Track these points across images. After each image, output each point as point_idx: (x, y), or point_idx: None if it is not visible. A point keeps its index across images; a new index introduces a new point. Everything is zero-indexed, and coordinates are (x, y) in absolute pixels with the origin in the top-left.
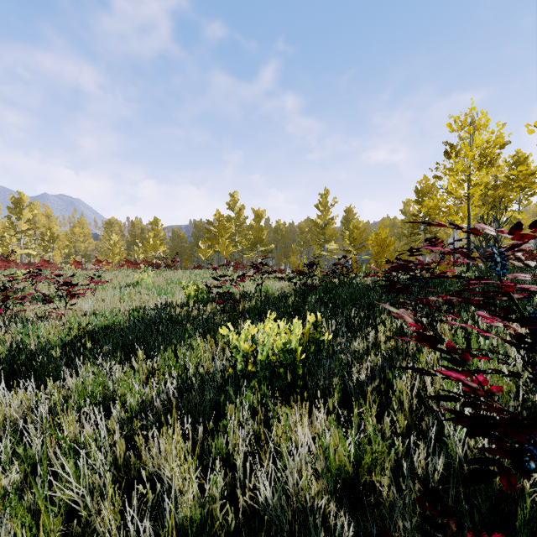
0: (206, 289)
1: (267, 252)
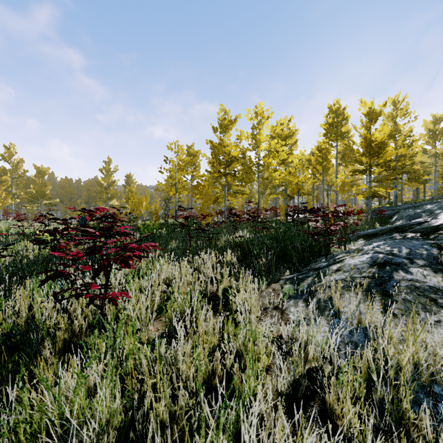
0: (7, 228)
1: (51, 206)
